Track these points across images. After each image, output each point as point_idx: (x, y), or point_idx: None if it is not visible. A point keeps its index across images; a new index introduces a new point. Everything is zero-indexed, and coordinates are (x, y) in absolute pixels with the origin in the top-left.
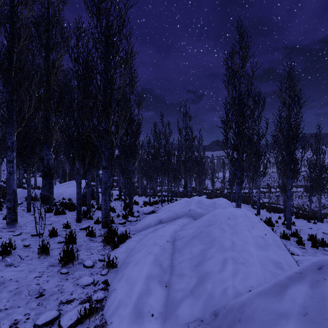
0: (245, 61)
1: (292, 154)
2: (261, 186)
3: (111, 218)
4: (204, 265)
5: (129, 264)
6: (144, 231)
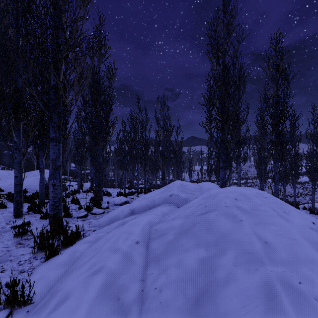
0: (229, 32)
1: (280, 133)
2: (234, 178)
3: (70, 211)
4: (215, 302)
5: (51, 298)
6: (107, 226)
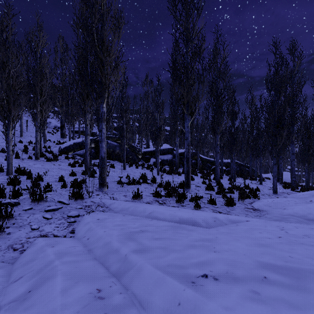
0: None
1: None
2: None
3: None
4: None
5: None
6: None
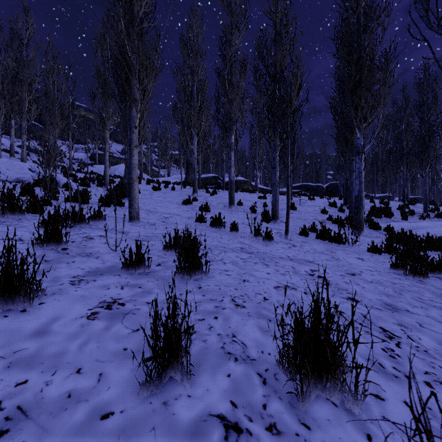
0: None
1: None
2: None
3: None
4: None
5: None
6: None
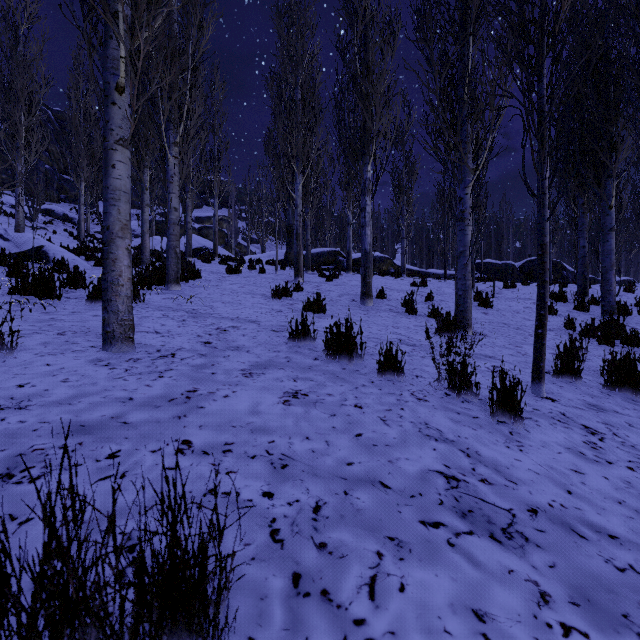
0: None
1: None
2: None
3: None
4: None
5: None
6: None
